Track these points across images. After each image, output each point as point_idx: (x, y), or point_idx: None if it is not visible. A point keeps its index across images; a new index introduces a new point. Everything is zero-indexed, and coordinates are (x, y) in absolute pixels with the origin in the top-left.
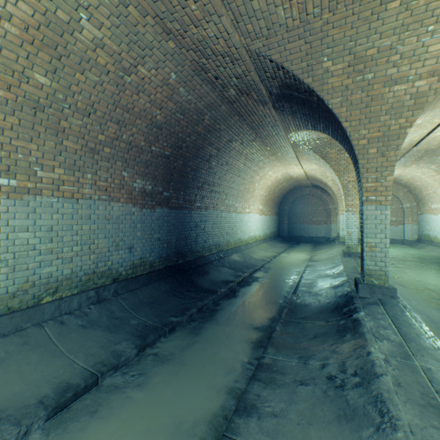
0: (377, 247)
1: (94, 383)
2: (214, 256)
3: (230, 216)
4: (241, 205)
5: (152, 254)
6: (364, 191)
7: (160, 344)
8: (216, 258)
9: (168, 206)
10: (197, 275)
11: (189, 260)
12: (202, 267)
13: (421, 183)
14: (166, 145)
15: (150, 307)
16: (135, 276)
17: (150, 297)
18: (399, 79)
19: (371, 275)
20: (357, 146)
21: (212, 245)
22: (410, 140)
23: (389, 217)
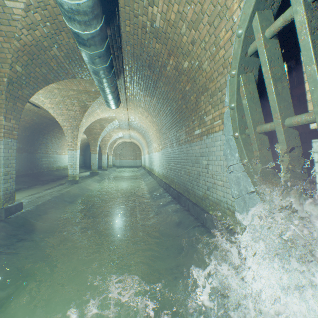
0: (94, 163)
1: (21, 189)
2: (46, 172)
3: (54, 156)
4: (60, 151)
5: (22, 169)
6: (92, 150)
7: (33, 187)
8: (47, 173)
9: (28, 152)
10: (40, 177)
11: (35, 172)
12: (41, 175)
13: (138, 144)
14: (28, 132)
15: (25, 182)
16: (17, 175)
17: (24, 181)
18: (95, 128)
19: (93, 170)
20: (89, 140)
21: (45, 168)
22: (119, 133)
23: (97, 156)
